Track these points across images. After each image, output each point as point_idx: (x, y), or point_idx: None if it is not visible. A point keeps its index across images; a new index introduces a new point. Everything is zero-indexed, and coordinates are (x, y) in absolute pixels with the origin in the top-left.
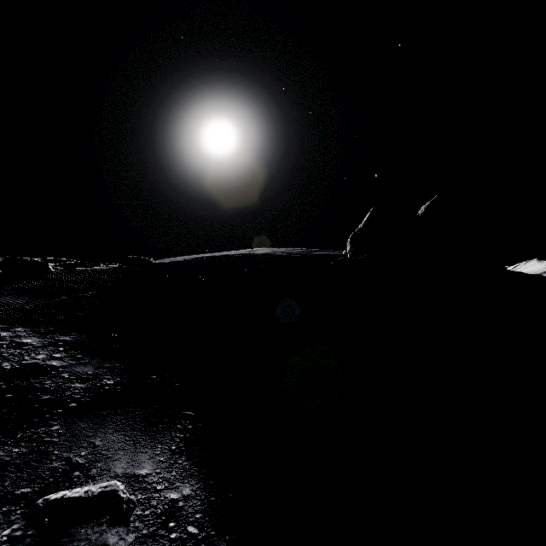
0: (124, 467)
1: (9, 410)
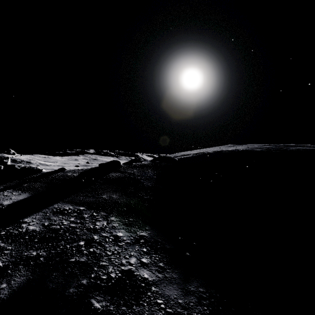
0: None
1: None
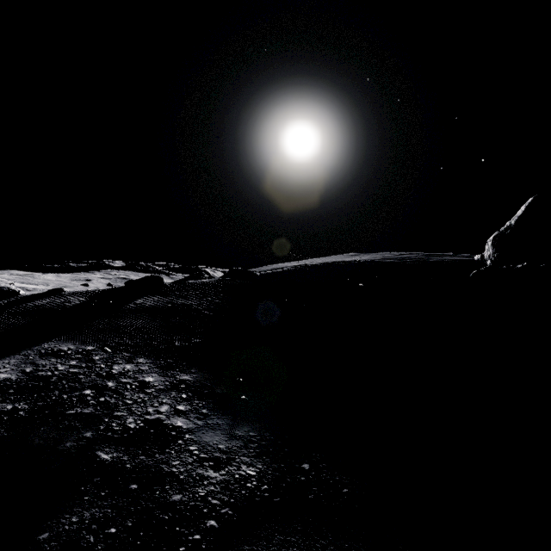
0: None
1: (134, 524)
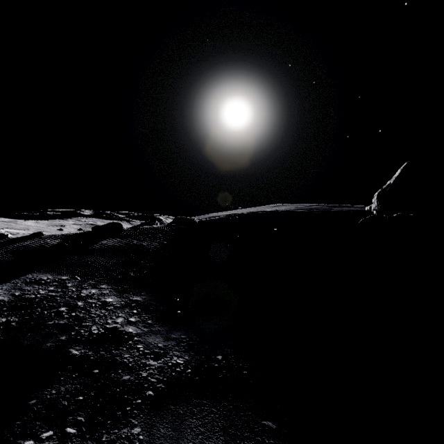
0: None
1: (96, 394)
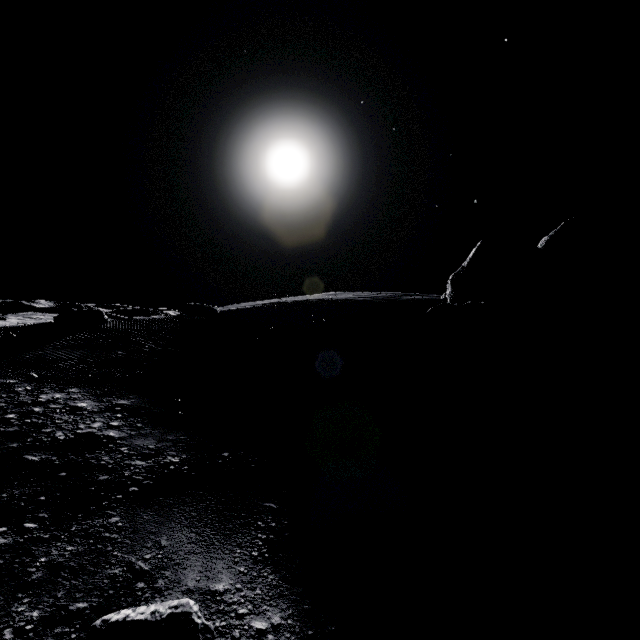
0: (196, 579)
1: (63, 494)
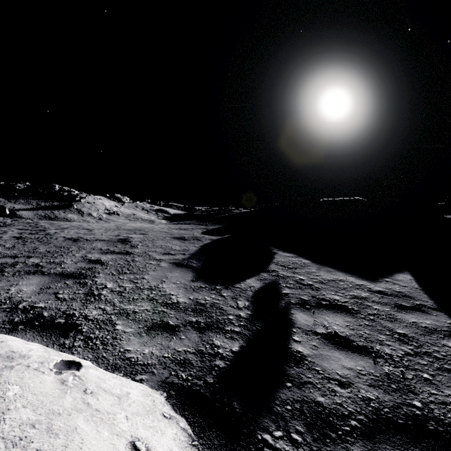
0: None
1: None
